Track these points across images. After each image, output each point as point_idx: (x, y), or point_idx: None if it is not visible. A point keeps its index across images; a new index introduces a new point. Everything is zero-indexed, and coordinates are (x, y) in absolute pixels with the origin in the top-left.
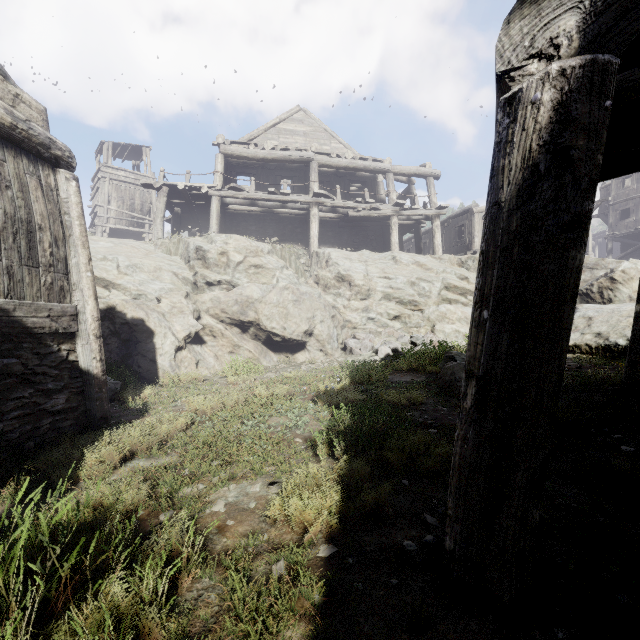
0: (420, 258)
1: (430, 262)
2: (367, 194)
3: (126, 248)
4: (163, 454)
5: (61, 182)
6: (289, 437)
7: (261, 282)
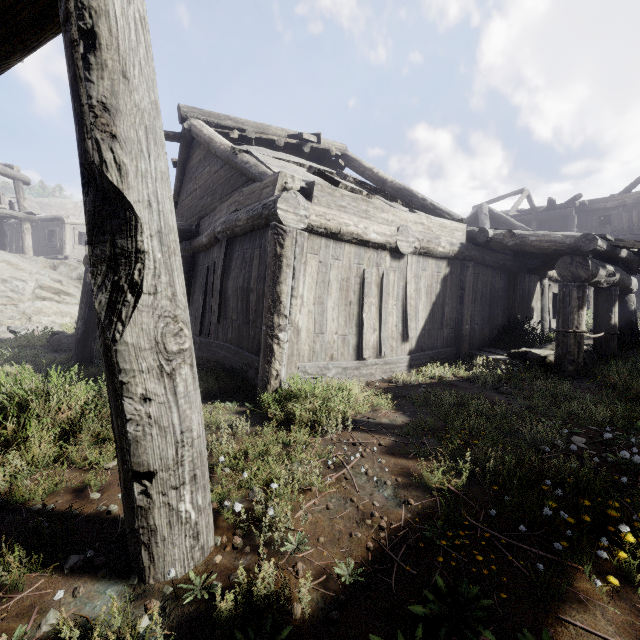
0: (10, 257)
1: (22, 263)
2: None
3: None
4: None
5: None
6: None
7: None
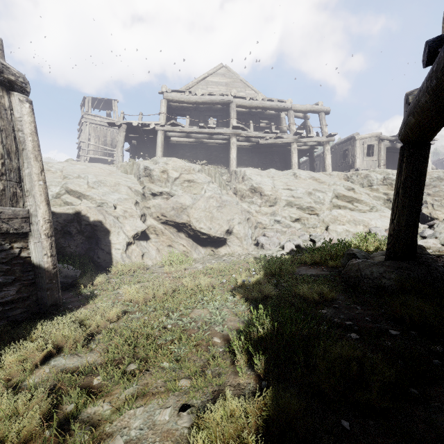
0: (315, 174)
1: (323, 177)
2: (273, 126)
3: (95, 169)
4: (86, 351)
5: (15, 103)
6: (208, 337)
7: (193, 193)
